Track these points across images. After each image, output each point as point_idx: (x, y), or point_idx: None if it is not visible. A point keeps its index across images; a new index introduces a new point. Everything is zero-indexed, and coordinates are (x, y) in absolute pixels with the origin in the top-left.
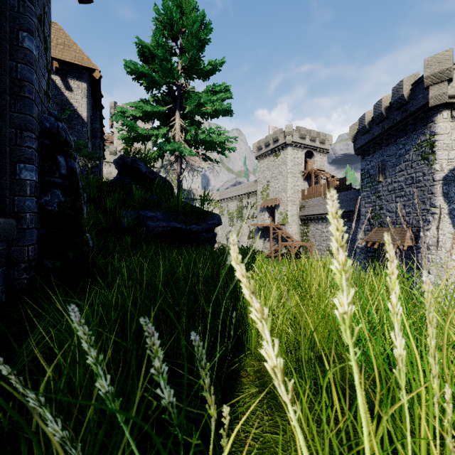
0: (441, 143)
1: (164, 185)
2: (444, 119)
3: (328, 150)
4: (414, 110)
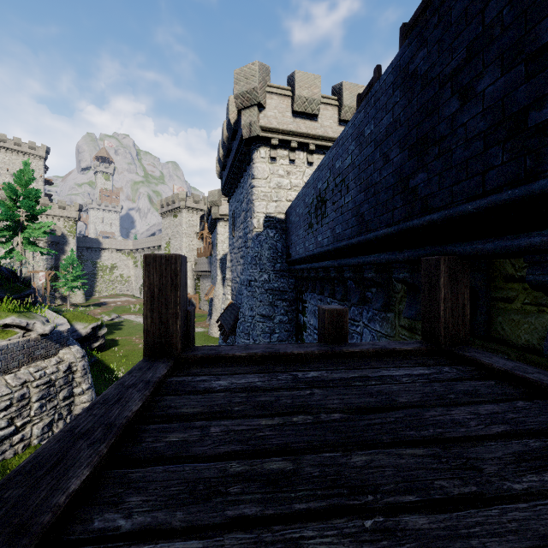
0: (219, 239)
1: (8, 274)
2: (221, 226)
3: None
4: (212, 217)
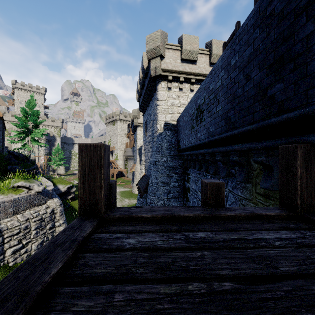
0: (138, 137)
1: (23, 157)
2: (139, 129)
3: None
4: (134, 124)
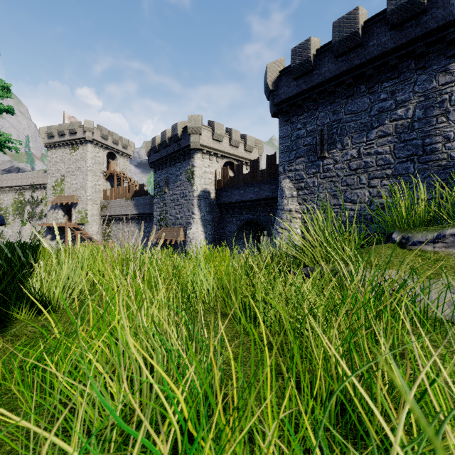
0: (197, 173)
1: None
2: (198, 158)
3: (130, 155)
4: (184, 146)
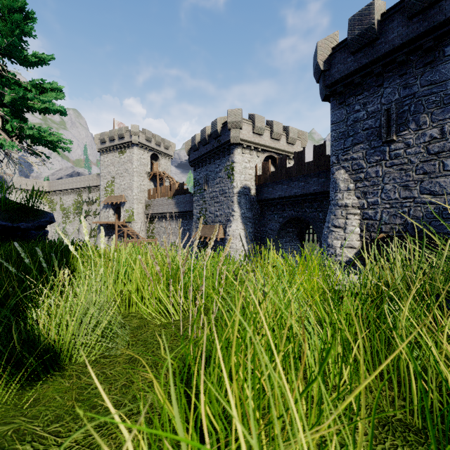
0: (237, 169)
1: None
2: (238, 153)
3: (171, 156)
4: (223, 142)
